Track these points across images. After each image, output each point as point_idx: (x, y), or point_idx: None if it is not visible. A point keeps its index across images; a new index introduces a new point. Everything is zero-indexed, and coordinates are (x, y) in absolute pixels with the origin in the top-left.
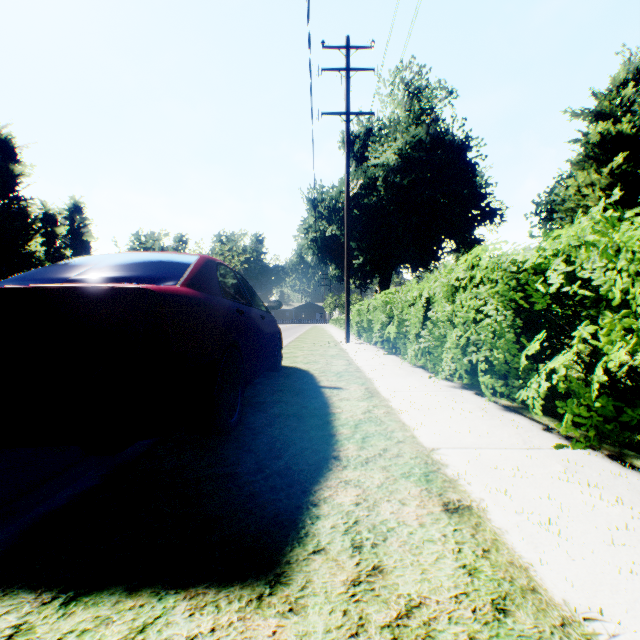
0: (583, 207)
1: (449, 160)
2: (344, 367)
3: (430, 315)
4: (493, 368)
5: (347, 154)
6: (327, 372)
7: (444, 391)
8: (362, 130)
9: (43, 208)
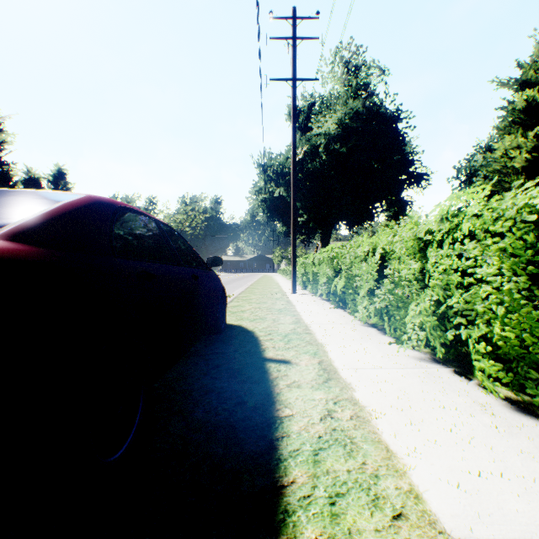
0: (509, 168)
1: (382, 130)
2: (292, 326)
3: (387, 272)
4: (495, 350)
5: (293, 117)
6: (274, 334)
7: (415, 367)
8: (306, 104)
9: (29, 173)
